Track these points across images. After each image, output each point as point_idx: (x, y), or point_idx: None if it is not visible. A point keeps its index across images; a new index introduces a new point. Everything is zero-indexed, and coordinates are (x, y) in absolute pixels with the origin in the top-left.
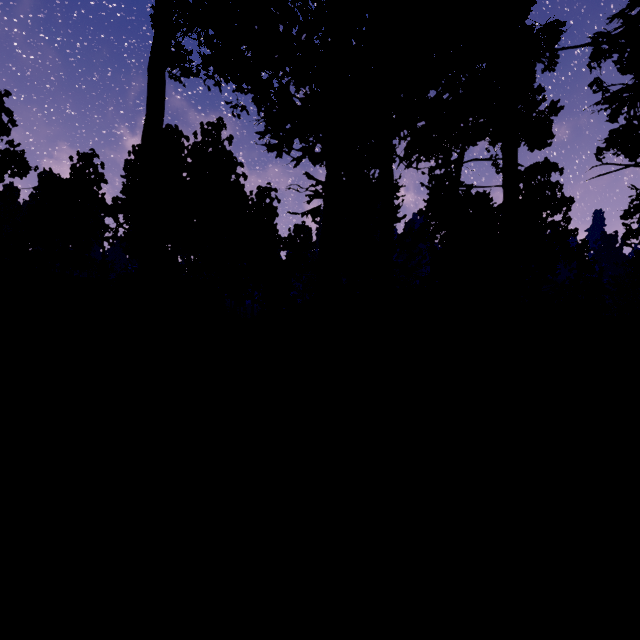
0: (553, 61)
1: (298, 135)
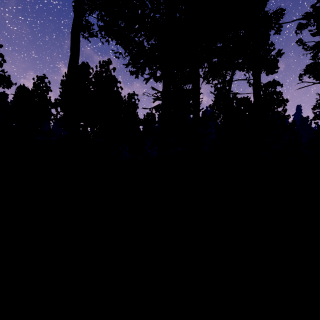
0: (279, 29)
1: (147, 65)
